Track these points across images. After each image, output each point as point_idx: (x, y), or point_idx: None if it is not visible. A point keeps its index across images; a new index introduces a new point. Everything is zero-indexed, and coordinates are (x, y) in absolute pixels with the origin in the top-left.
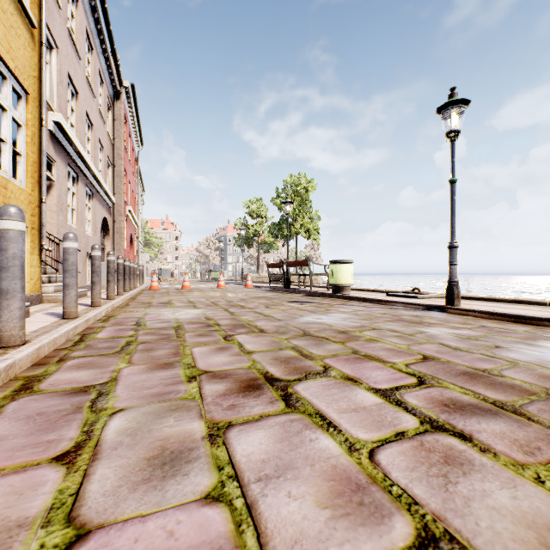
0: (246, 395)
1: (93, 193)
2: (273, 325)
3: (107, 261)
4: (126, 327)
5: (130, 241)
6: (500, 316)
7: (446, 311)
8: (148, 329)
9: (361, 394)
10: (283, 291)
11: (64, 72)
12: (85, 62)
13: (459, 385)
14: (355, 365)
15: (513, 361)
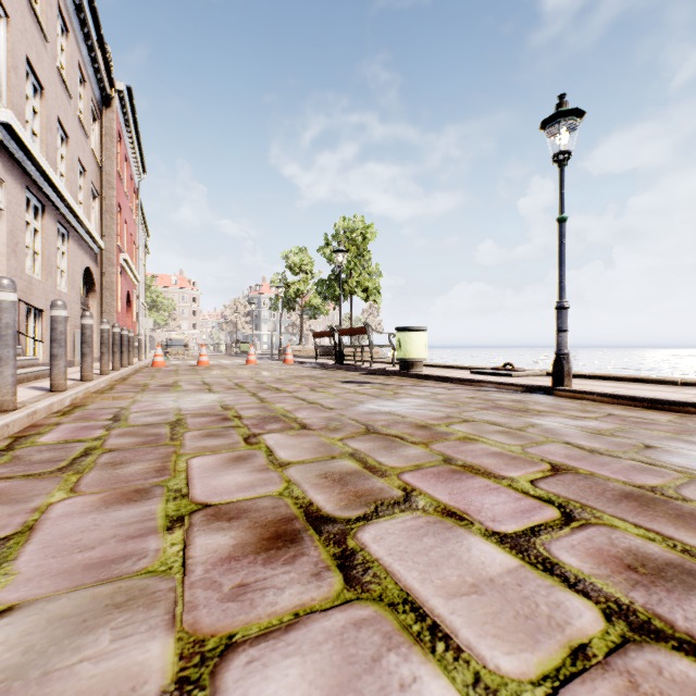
0: (270, 559)
1: (68, 233)
2: (321, 417)
3: (82, 326)
4: (95, 424)
5: (127, 301)
6: (628, 400)
7: (553, 394)
8: (128, 426)
9: (477, 548)
10: (334, 368)
11: (18, 54)
12: (55, 46)
13: (630, 520)
14: (453, 485)
15: (684, 471)
